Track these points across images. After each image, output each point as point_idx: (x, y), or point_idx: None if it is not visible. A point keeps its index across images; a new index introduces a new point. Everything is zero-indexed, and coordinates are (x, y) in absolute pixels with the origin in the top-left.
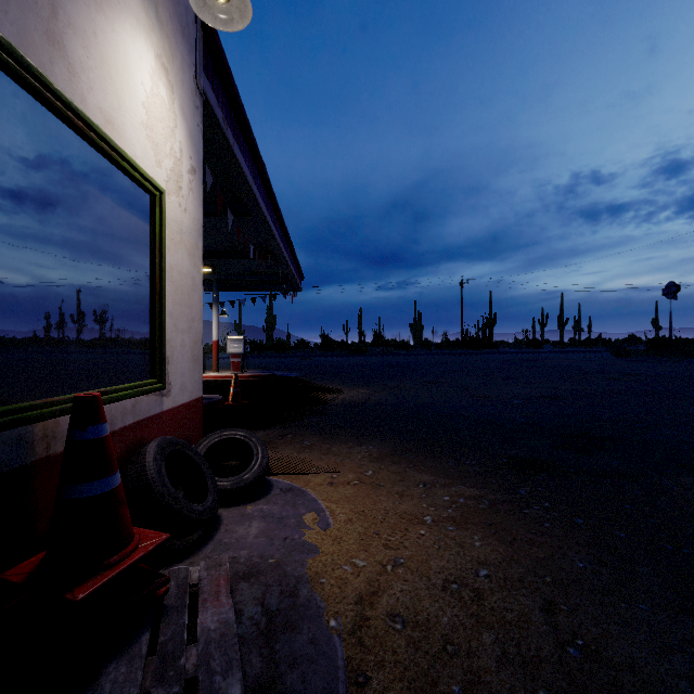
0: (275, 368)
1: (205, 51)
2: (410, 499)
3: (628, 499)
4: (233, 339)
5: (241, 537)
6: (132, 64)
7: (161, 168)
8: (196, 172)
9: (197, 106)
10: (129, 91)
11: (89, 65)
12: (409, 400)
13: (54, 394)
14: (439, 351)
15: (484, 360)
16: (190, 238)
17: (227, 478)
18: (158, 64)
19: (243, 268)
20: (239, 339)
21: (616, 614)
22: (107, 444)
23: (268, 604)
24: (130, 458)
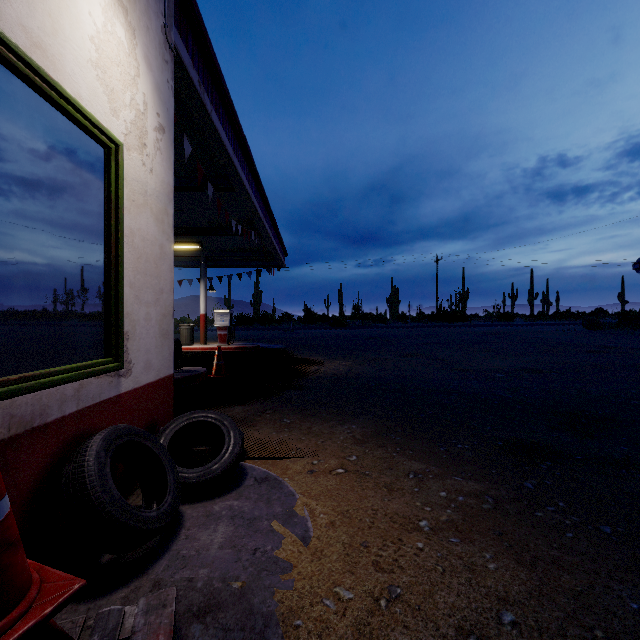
0: (260, 340)
1: (177, 5)
2: (401, 494)
3: None
4: (220, 313)
5: (202, 547)
6: None
7: (117, 118)
8: (166, 132)
9: (167, 61)
10: (70, 18)
11: None
12: (390, 373)
13: None
14: (415, 324)
15: (459, 333)
16: (157, 201)
17: (193, 469)
18: None
19: (229, 245)
20: (225, 313)
21: None
22: None
23: None
24: (71, 453)
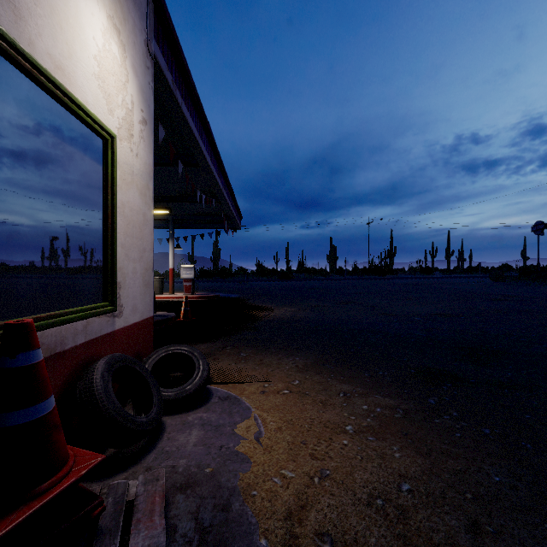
0: (220, 290)
1: (156, 21)
2: (332, 408)
3: (527, 409)
4: (186, 267)
5: (181, 445)
6: (84, 19)
7: (112, 116)
8: (147, 124)
9: (148, 67)
10: (80, 43)
11: (37, 12)
12: (328, 317)
13: (0, 318)
14: (350, 277)
15: (387, 284)
16: (141, 179)
17: (171, 389)
18: (110, 24)
19: (193, 210)
20: (190, 267)
21: (542, 537)
22: (39, 370)
23: (201, 519)
24: (81, 374)
